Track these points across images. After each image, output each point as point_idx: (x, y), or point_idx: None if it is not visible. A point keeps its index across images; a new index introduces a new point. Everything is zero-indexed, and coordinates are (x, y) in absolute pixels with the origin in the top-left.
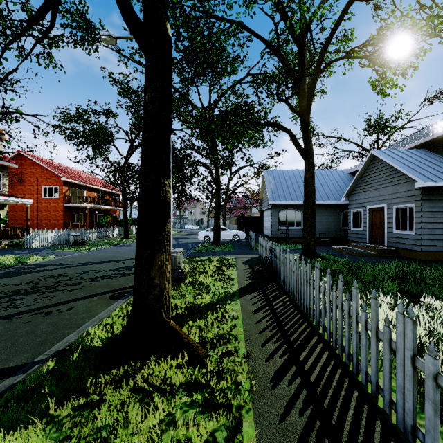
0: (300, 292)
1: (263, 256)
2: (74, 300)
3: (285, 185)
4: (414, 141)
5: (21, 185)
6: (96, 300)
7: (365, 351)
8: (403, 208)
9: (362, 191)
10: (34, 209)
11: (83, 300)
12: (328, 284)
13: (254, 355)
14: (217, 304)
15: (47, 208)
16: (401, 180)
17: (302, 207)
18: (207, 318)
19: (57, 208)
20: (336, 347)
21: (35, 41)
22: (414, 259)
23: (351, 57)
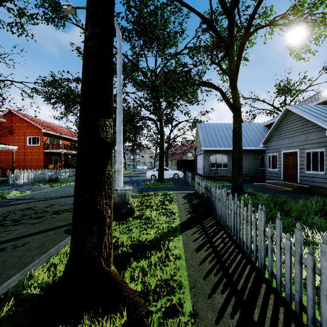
0: (238, 230)
1: (199, 192)
2: (32, 234)
3: (214, 135)
4: (320, 98)
5: (12, 135)
6: (52, 234)
7: None
8: (314, 152)
9: (277, 139)
10: (21, 154)
11: (40, 234)
12: (278, 230)
13: (201, 313)
14: (160, 240)
15: (31, 153)
16: (312, 129)
17: (228, 152)
18: (151, 257)
19: (39, 153)
20: (290, 301)
21: (9, 12)
22: (324, 195)
23: (274, 25)
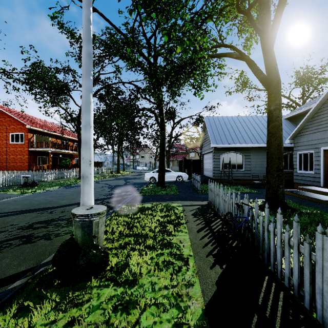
0: None
1: (217, 205)
2: None
3: (226, 130)
4: None
5: None
6: None
7: None
8: None
9: (313, 132)
10: (3, 153)
11: None
12: None
13: None
14: None
15: (14, 152)
16: None
17: (243, 150)
18: None
19: (23, 152)
20: None
21: None
22: None
23: None
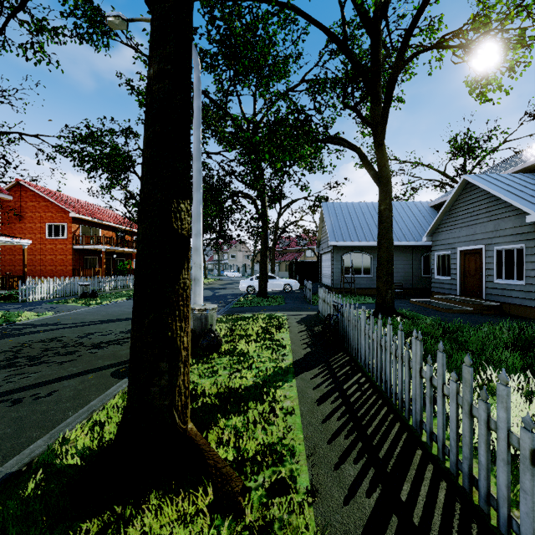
0: (384, 371)
1: (324, 313)
2: (61, 378)
3: (350, 222)
4: (519, 163)
5: (21, 222)
6: (92, 378)
7: (532, 503)
8: (508, 250)
9: (450, 228)
10: (37, 252)
11: (73, 378)
12: (440, 368)
13: (323, 489)
14: (262, 387)
15: (52, 251)
16: (505, 213)
17: (371, 249)
18: (247, 411)
19: (65, 250)
20: (456, 472)
21: (21, 26)
22: (524, 318)
23: (443, 47)
